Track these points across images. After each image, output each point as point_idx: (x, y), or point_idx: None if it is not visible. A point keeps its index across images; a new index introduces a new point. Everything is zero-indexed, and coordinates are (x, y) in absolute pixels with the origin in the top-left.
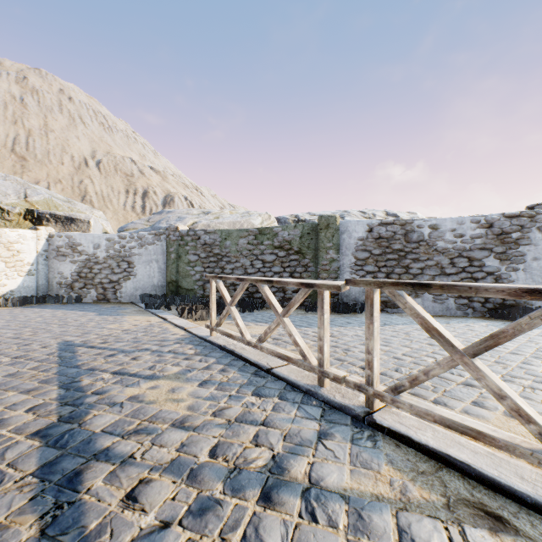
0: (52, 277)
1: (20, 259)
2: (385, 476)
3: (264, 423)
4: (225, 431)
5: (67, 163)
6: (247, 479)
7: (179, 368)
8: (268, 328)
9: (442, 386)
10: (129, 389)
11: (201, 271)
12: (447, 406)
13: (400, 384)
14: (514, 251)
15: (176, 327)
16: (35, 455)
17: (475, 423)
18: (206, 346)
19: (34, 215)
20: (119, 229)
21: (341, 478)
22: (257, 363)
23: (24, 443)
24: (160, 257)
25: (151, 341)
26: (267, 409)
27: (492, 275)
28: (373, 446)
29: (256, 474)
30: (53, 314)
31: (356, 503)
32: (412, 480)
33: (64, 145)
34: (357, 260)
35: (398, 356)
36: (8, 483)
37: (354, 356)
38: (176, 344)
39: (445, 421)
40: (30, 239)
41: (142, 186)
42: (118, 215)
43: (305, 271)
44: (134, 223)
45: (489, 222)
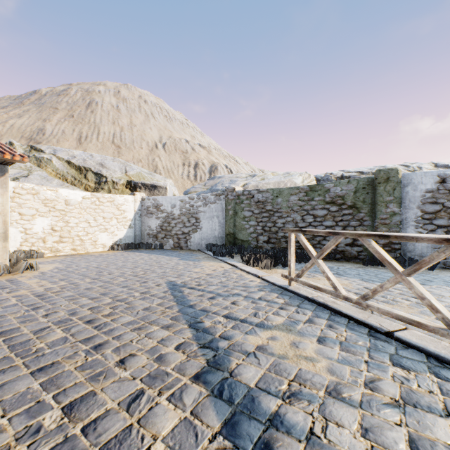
0: (144, 229)
1: (125, 216)
2: None
3: (449, 414)
4: (404, 417)
5: (144, 148)
6: None
7: (283, 319)
8: (378, 286)
9: None
10: (250, 336)
11: (254, 225)
12: None
13: None
14: None
15: (248, 274)
16: (209, 406)
17: None
18: (291, 296)
19: (131, 185)
20: (184, 192)
21: None
22: (366, 323)
23: (192, 387)
24: (220, 213)
25: (236, 287)
26: (433, 391)
27: None
28: None
29: None
30: (149, 257)
31: None
32: None
33: (142, 135)
34: (424, 213)
35: None
36: (204, 440)
37: None
38: (260, 291)
39: None
40: (130, 202)
41: (194, 160)
42: (178, 183)
43: (359, 225)
44: (194, 188)
45: None
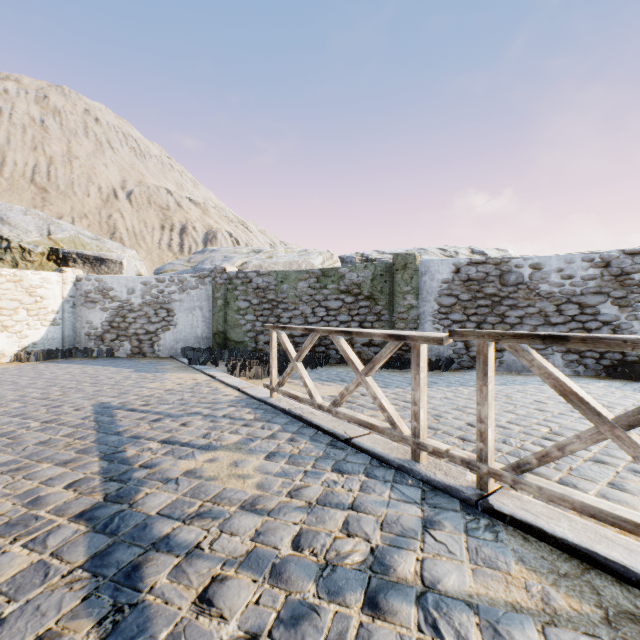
0: (80, 327)
1: (44, 306)
2: (518, 578)
3: (353, 506)
4: (307, 516)
5: (93, 195)
6: (344, 579)
7: (239, 437)
8: (345, 389)
9: (566, 463)
10: (183, 461)
11: (252, 320)
12: (578, 488)
13: (524, 462)
14: (637, 295)
15: (228, 386)
16: (82, 542)
17: (629, 512)
18: (266, 410)
19: (59, 255)
20: (156, 270)
21: (462, 579)
22: (332, 432)
23: (68, 527)
24: (204, 303)
25: (200, 404)
26: (353, 489)
27: (609, 325)
28: (495, 539)
29: (354, 573)
30: (83, 370)
31: (488, 614)
32: (554, 585)
33: (90, 174)
34: (441, 307)
35: (502, 424)
36: (55, 577)
37: (448, 424)
38: (231, 407)
39: (589, 509)
40: (54, 283)
41: (180, 221)
42: (153, 255)
43: (377, 320)
44: (172, 264)
45: (606, 260)
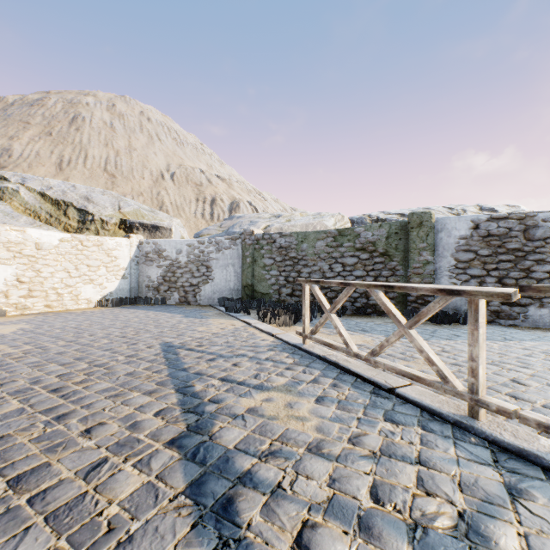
0: (142, 280)
1: (117, 264)
2: None
3: (420, 461)
4: (376, 467)
5: (147, 178)
6: (442, 546)
7: (286, 379)
8: (384, 340)
9: None
10: (243, 399)
11: (276, 275)
12: None
13: None
14: None
15: (262, 332)
16: (178, 468)
17: None
18: (302, 355)
19: (126, 224)
20: (195, 235)
21: None
22: (372, 380)
23: (164, 452)
24: (236, 261)
25: (244, 347)
26: (413, 442)
27: None
28: None
29: (450, 540)
30: (146, 315)
31: None
32: None
33: (145, 161)
34: (458, 262)
35: None
36: (164, 500)
37: (490, 380)
38: (270, 351)
39: None
40: (124, 246)
41: (210, 194)
42: (190, 222)
43: (392, 275)
44: (208, 229)
45: None
